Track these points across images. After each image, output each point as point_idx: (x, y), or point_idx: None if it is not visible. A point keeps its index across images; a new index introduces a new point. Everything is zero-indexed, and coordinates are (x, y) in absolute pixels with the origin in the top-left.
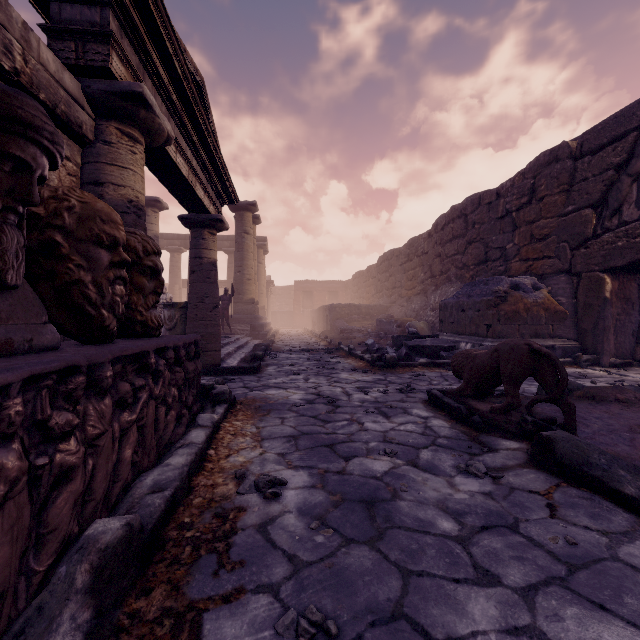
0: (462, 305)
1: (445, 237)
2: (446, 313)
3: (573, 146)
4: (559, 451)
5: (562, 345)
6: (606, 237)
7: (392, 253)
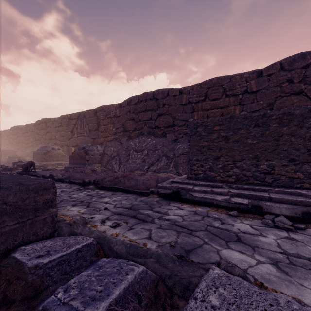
0: (39, 153)
1: (40, 128)
2: (35, 155)
3: (69, 116)
4: (30, 173)
5: (64, 163)
6: (72, 139)
7: (18, 127)
